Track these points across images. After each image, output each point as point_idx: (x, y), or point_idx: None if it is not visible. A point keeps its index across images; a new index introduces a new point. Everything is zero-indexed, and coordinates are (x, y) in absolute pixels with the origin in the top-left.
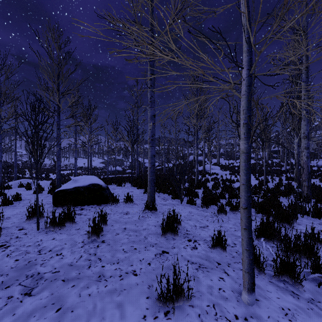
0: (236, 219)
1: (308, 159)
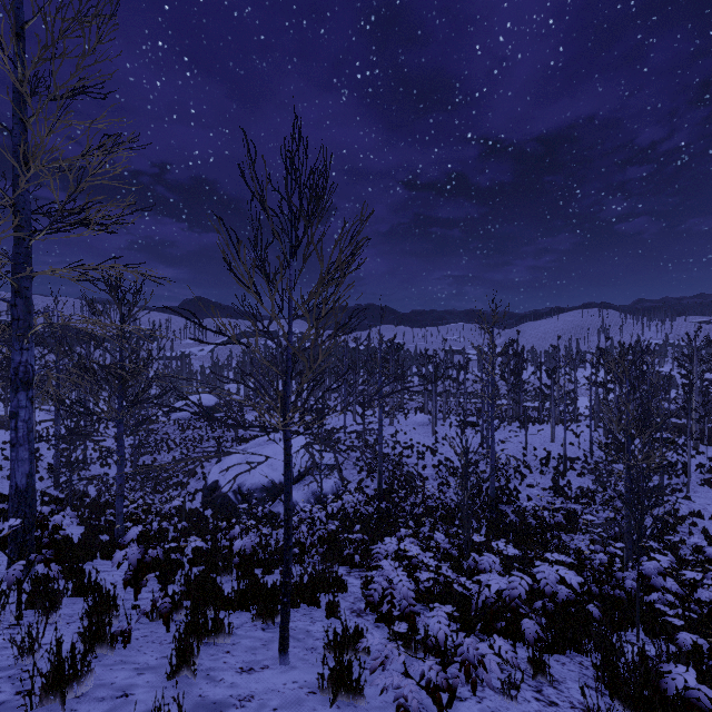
0: None
1: None
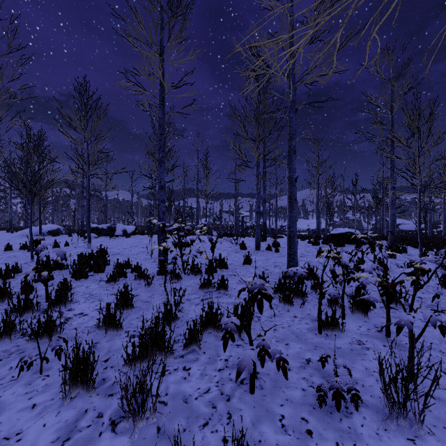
0: None
1: None
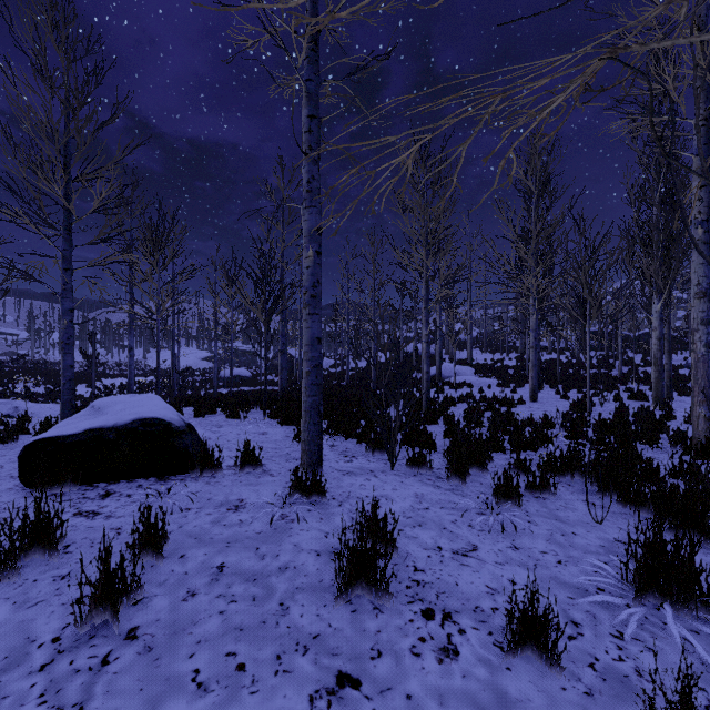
0: (548, 517)
1: (709, 351)
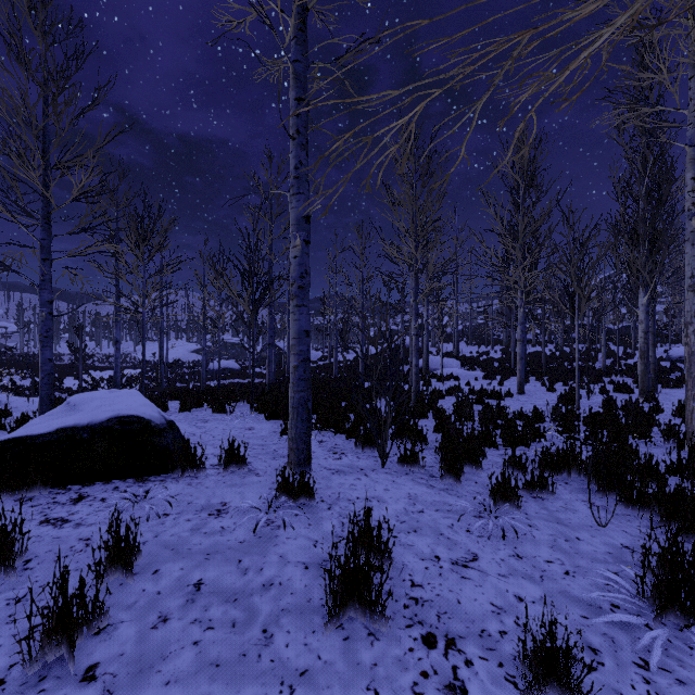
0: (549, 520)
1: None
